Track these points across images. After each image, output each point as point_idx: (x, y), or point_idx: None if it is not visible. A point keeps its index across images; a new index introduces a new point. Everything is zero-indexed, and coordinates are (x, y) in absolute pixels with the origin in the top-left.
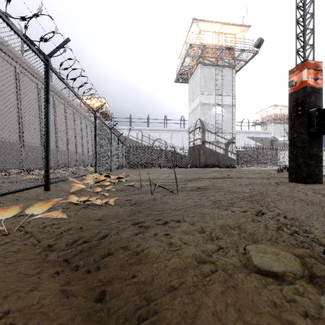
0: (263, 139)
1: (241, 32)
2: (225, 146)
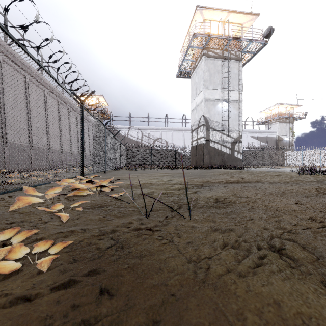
0: (267, 139)
1: (249, 21)
2: (231, 145)
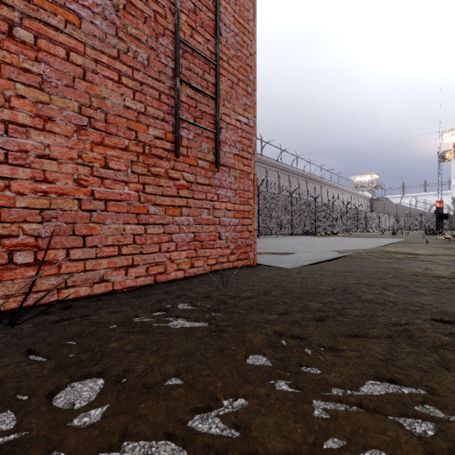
0: None
1: None
2: None
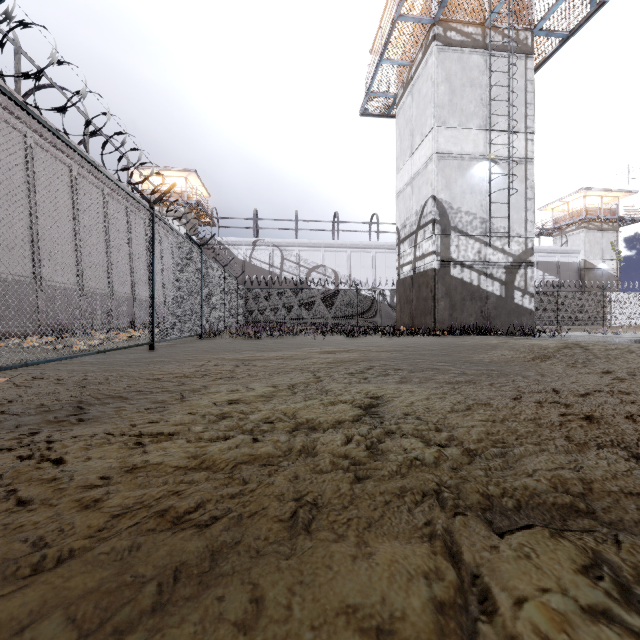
0: (560, 266)
1: None
2: (507, 274)
